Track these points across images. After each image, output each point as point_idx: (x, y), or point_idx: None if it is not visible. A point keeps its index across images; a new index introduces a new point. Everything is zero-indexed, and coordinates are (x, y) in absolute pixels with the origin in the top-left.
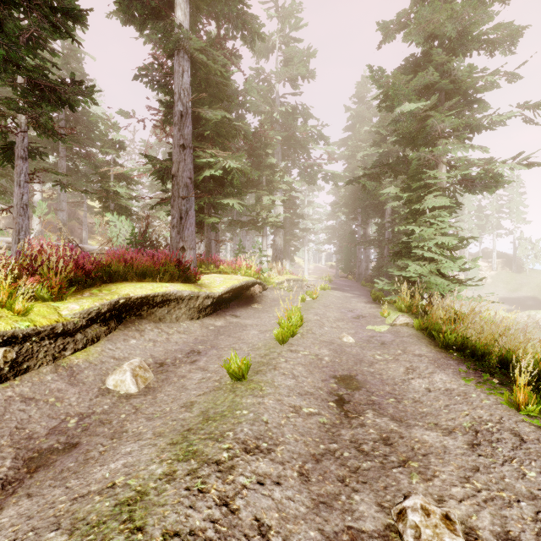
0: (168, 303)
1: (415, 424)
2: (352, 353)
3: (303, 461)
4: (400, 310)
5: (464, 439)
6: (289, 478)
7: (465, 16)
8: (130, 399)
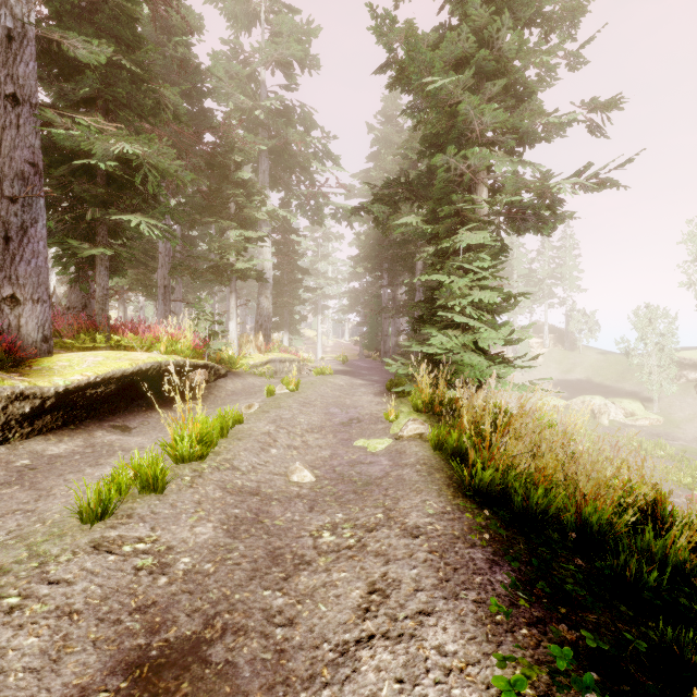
0: None
1: None
2: (273, 528)
3: None
4: (415, 409)
5: None
6: None
7: None
8: None
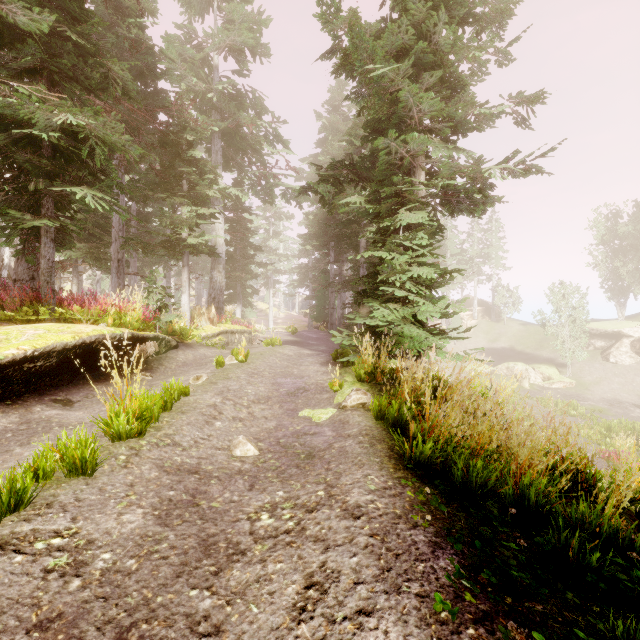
0: None
1: None
2: (209, 511)
3: None
4: (359, 379)
5: None
6: None
7: None
8: None
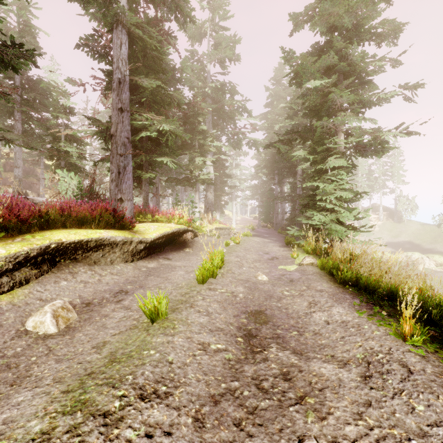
0: (102, 247)
1: (314, 357)
2: (264, 290)
3: (201, 403)
4: (307, 252)
5: (357, 372)
6: (182, 425)
7: (359, 11)
8: (47, 340)
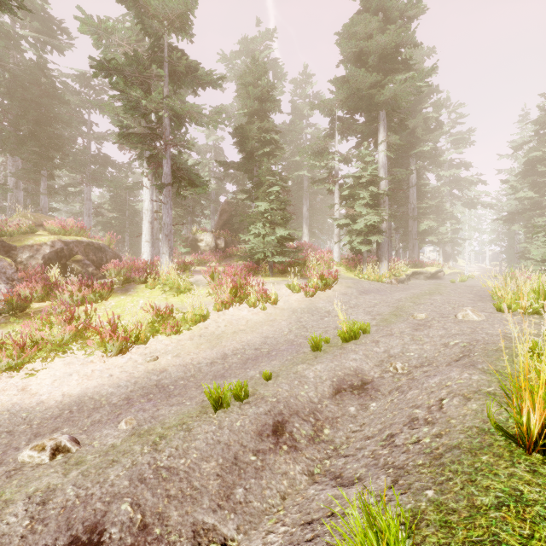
0: (419, 274)
1: None
2: None
3: None
4: None
5: None
6: None
7: None
8: None
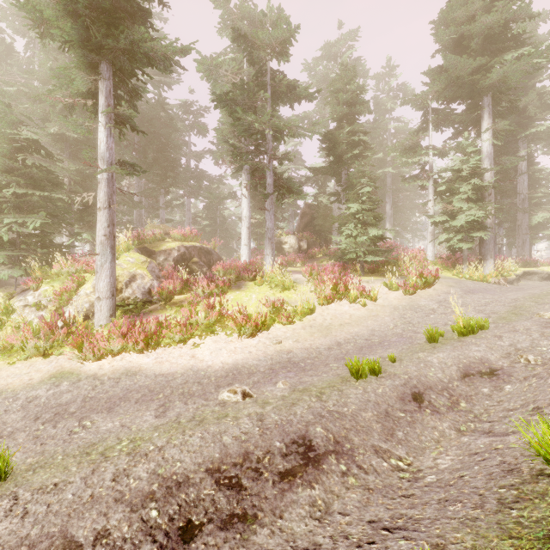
0: (532, 274)
1: None
2: None
3: None
4: None
5: None
6: None
7: None
8: None
